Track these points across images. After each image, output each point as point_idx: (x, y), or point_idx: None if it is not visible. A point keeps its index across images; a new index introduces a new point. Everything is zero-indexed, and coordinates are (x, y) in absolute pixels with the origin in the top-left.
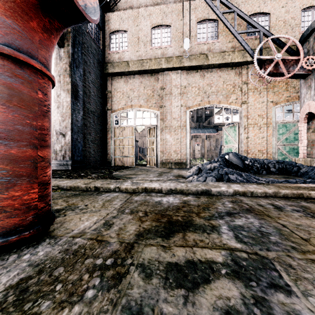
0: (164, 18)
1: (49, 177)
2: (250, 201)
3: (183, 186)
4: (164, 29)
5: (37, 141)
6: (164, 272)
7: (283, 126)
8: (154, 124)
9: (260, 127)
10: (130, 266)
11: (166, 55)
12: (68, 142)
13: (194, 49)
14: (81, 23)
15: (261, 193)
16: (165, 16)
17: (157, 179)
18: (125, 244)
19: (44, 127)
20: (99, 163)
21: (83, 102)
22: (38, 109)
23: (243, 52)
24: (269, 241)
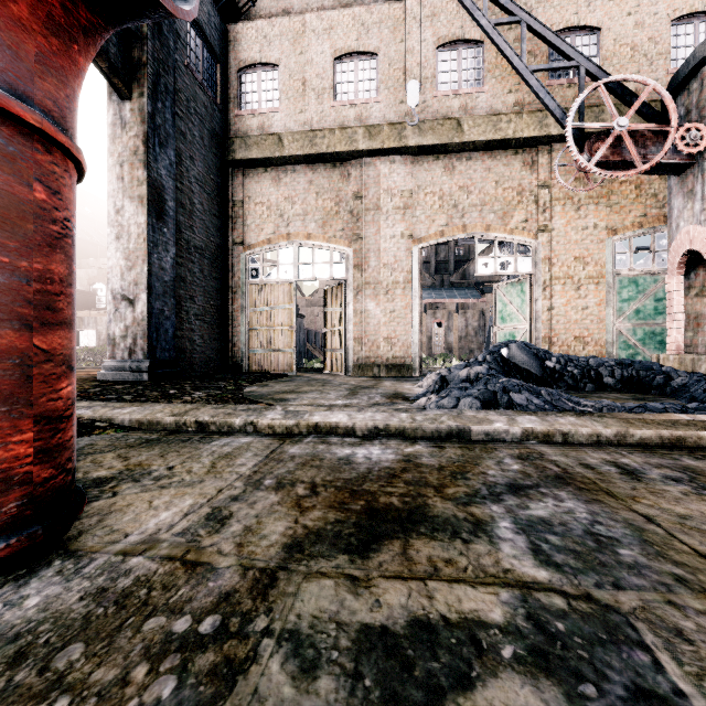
0: (363, 38)
1: (69, 401)
2: (562, 455)
3: (404, 420)
4: (362, 61)
5: (30, 309)
6: (350, 657)
7: (630, 282)
8: (339, 278)
9: (579, 284)
10: (263, 638)
11: (367, 122)
12: (141, 318)
13: (430, 108)
14: (150, 18)
15: (587, 437)
16: (365, 32)
17: (345, 403)
18: (254, 574)
19: (52, 275)
20: (215, 365)
21: (177, 225)
22: (35, 229)
23: (541, 116)
24: (619, 561)
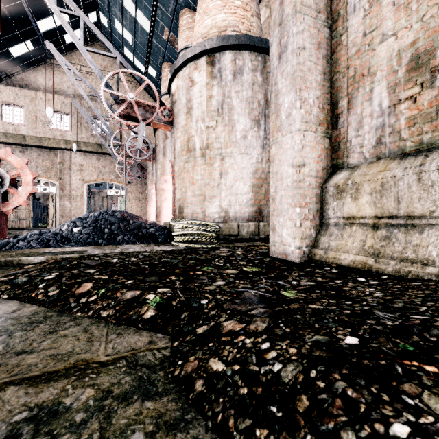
0: (63, 107)
1: None
2: None
3: None
4: (63, 115)
5: None
6: None
7: None
8: (53, 192)
9: (140, 200)
10: None
11: (65, 138)
12: None
13: (90, 138)
14: None
15: None
16: (64, 106)
17: None
18: None
19: None
20: None
21: None
22: None
23: None
24: None
